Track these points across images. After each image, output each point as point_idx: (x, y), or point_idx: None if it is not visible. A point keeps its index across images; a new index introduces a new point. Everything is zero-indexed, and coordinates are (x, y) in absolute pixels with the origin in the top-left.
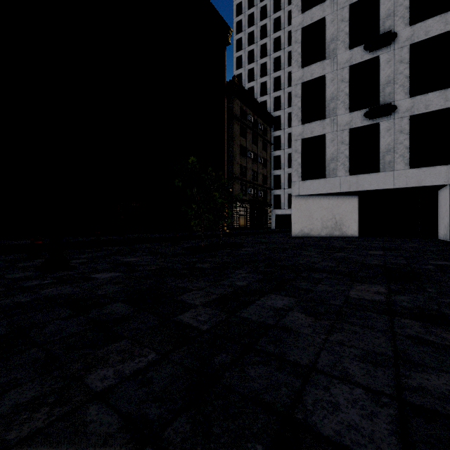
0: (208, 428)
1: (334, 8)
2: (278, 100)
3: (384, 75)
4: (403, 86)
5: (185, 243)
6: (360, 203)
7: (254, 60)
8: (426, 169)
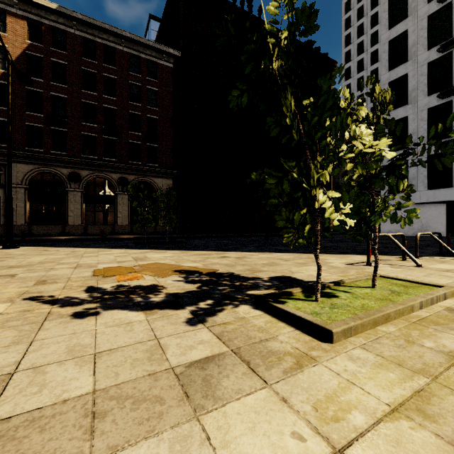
0: (312, 245)
1: (415, 66)
2: None
3: None
4: None
5: None
6: (447, 209)
7: (363, 68)
8: None
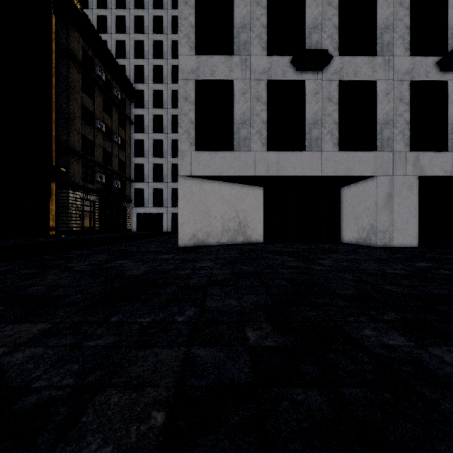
0: None
1: None
2: (141, 71)
3: (311, 15)
4: (331, 37)
5: None
6: (264, 197)
7: (106, 5)
8: (355, 153)
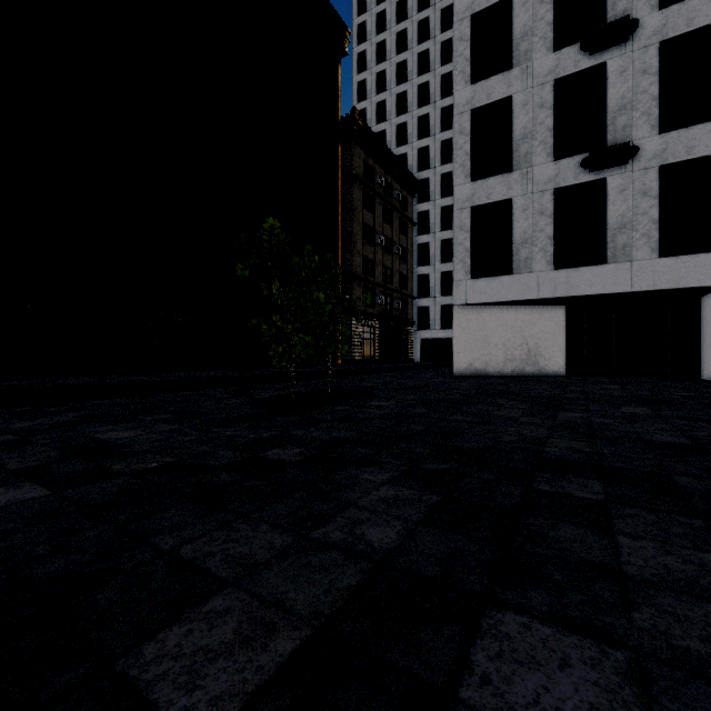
0: None
1: None
2: (426, 154)
3: (616, 96)
4: (648, 114)
5: (262, 390)
6: (568, 318)
7: (386, 87)
8: (688, 258)
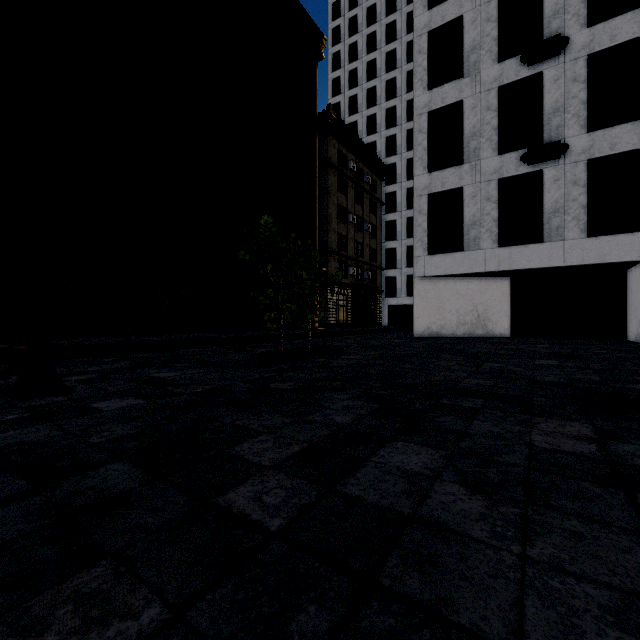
0: None
1: (476, 2)
2: (393, 141)
3: (550, 100)
4: (577, 115)
5: (256, 347)
6: (513, 288)
7: (357, 83)
8: (612, 237)
